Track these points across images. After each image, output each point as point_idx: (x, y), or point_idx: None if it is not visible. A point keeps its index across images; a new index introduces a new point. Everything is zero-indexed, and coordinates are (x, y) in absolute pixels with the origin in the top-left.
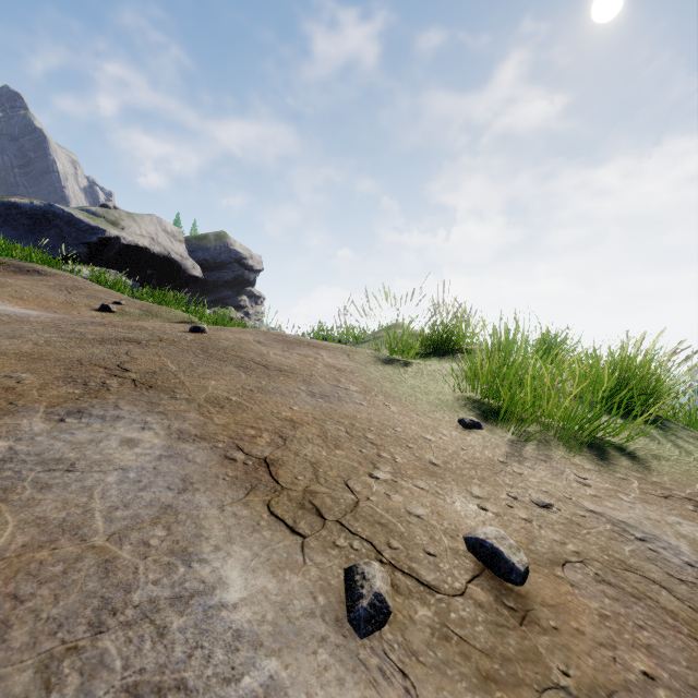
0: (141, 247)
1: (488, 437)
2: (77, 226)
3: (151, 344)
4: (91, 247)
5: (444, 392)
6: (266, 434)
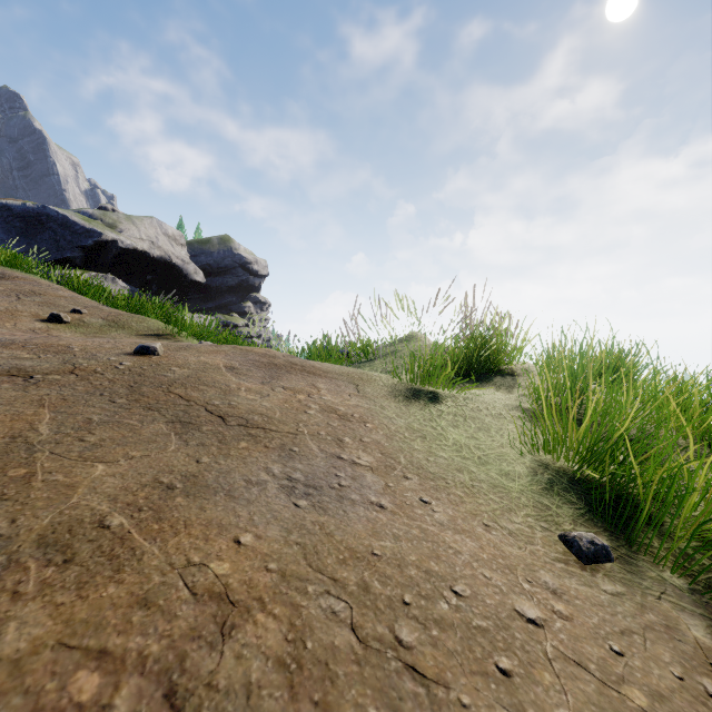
0: (140, 250)
1: (636, 589)
2: (72, 228)
3: (47, 379)
4: (86, 250)
5: (507, 455)
6: (129, 691)
